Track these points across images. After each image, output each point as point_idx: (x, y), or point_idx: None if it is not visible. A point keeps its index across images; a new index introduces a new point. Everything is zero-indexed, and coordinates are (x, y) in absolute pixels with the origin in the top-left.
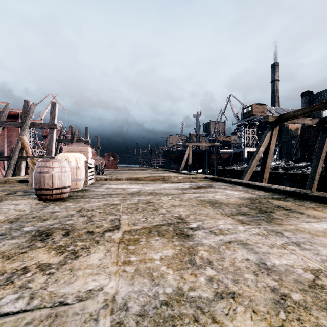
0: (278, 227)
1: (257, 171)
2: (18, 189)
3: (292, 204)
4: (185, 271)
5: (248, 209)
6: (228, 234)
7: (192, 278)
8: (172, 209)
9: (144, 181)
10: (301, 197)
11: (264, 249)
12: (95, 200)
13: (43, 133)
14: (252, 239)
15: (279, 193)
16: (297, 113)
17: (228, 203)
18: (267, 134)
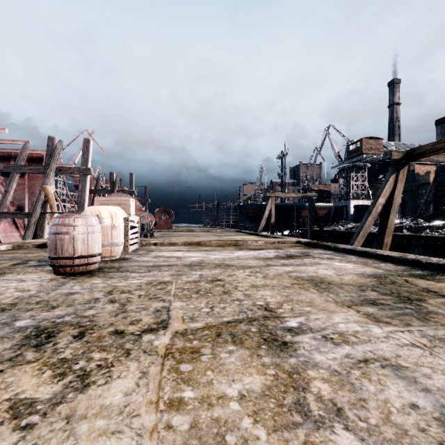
0: (444, 330)
1: (371, 234)
2: (32, 257)
3: None
4: (292, 434)
5: (377, 294)
6: (358, 343)
7: None
8: (254, 292)
9: (209, 247)
10: None
11: (439, 381)
12: (135, 275)
13: (75, 181)
14: (406, 356)
15: (419, 268)
16: (437, 145)
17: (341, 282)
18: (390, 178)
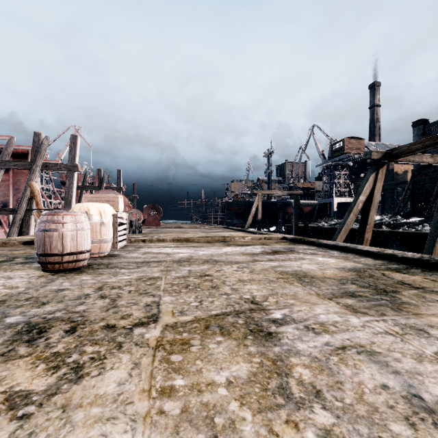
0: (415, 319)
1: (353, 230)
2: (19, 254)
3: (422, 278)
4: (275, 414)
5: (356, 286)
6: (337, 332)
7: (291, 433)
8: (241, 287)
9: (197, 243)
10: (431, 268)
11: (408, 364)
12: (125, 271)
13: (61, 177)
14: (379, 342)
15: (395, 262)
16: (413, 146)
17: (323, 276)
18: (370, 177)
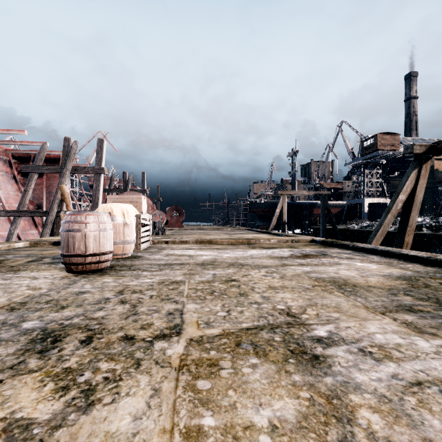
0: None
1: (388, 232)
2: (47, 254)
3: None
4: None
5: (412, 298)
6: (404, 359)
7: None
8: (272, 295)
9: (221, 245)
10: None
11: None
12: (147, 274)
13: (90, 181)
14: None
15: None
16: None
17: (367, 285)
18: (412, 174)
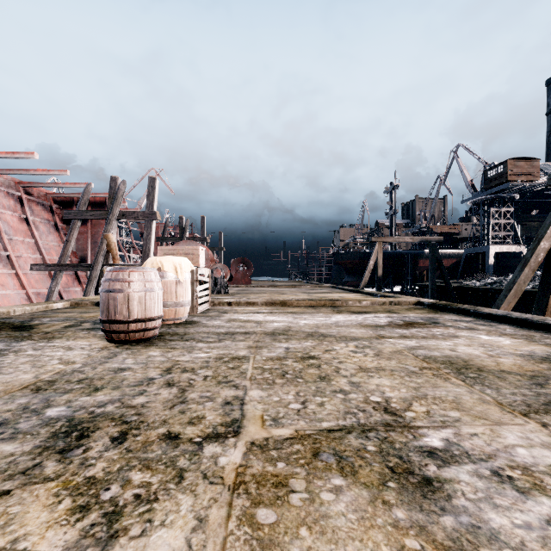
0: None
1: (523, 292)
2: (88, 317)
3: None
4: None
5: None
6: None
7: None
8: (364, 380)
9: (297, 308)
10: None
11: None
12: (202, 346)
13: (140, 228)
14: None
15: None
16: None
17: (498, 369)
18: None
